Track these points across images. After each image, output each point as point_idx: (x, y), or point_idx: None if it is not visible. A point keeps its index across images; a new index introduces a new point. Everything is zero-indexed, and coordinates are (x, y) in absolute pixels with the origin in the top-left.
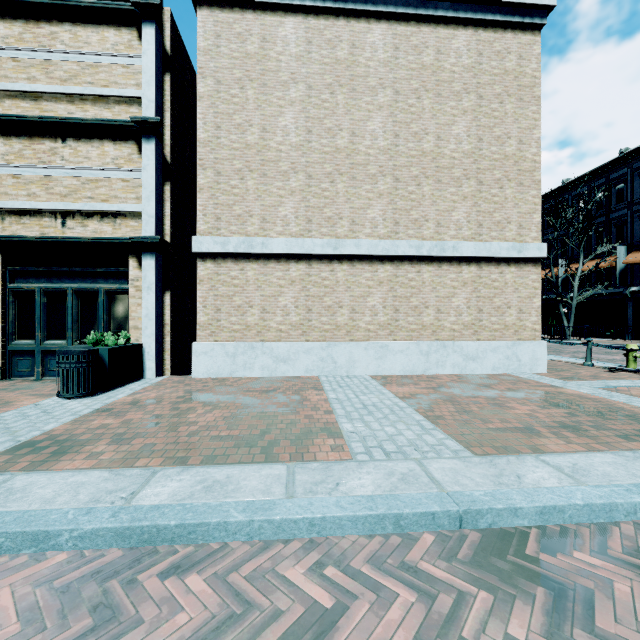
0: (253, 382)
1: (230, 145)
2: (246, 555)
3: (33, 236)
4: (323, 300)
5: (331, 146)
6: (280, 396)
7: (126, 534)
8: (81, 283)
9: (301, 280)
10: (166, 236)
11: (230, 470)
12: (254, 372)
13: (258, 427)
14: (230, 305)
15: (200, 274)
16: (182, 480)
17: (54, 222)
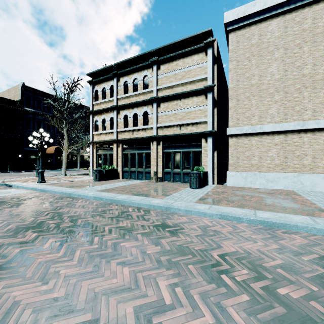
0: (258, 189)
1: (243, 87)
2: (308, 235)
3: (172, 134)
4: (294, 152)
5: (299, 75)
6: (278, 196)
7: (262, 222)
8: (185, 149)
9: (281, 143)
10: (215, 129)
11: (283, 214)
12: (255, 185)
13: (280, 204)
14: (243, 156)
15: (230, 143)
16: (267, 214)
17: (177, 128)
